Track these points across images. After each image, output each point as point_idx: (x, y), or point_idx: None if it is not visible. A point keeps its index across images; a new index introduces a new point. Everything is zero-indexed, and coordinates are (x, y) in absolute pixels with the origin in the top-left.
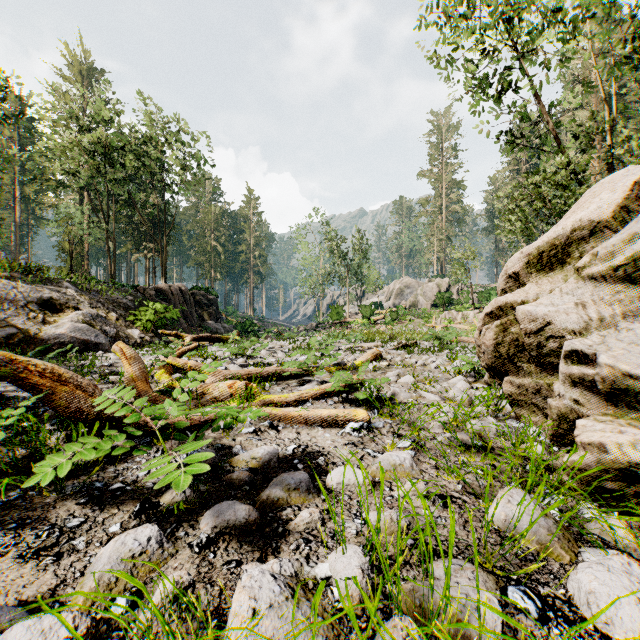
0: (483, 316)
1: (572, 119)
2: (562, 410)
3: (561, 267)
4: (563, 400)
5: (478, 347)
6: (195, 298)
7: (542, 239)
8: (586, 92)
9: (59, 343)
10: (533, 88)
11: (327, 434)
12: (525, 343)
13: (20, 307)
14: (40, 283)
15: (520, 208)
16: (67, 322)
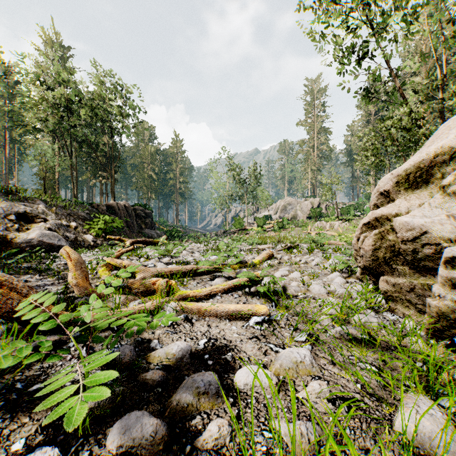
0: (361, 226)
1: (412, 80)
2: (442, 309)
3: (425, 186)
4: (443, 301)
5: (355, 251)
6: (136, 212)
7: (409, 163)
8: (423, 60)
9: (30, 246)
10: (386, 55)
11: (234, 327)
12: (401, 249)
13: (1, 218)
14: (18, 201)
15: (375, 145)
16: (37, 230)
